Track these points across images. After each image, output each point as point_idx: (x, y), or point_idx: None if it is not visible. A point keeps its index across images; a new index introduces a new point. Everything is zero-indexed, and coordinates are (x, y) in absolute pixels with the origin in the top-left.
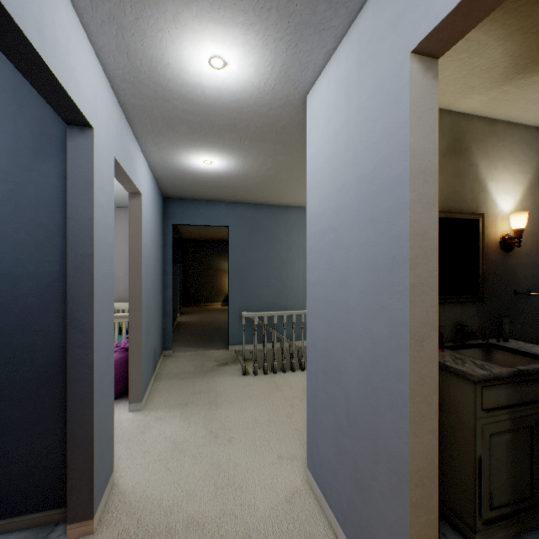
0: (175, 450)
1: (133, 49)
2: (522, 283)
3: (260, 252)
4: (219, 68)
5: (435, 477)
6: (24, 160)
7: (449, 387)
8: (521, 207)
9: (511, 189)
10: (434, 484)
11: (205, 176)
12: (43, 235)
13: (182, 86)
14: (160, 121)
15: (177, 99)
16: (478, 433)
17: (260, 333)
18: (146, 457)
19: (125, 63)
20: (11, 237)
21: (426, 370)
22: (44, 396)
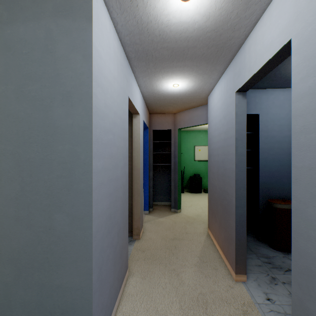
0: None
1: None
2: None
3: None
4: None
5: None
6: None
7: None
8: None
9: None
10: None
11: None
12: None
13: None
14: None
15: None
16: None
17: None
18: None
19: None
20: None
21: None
22: None
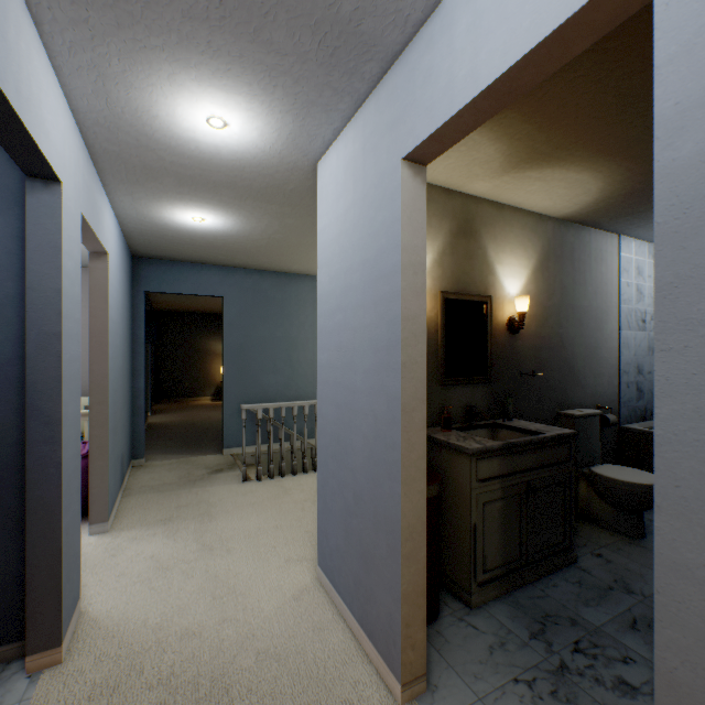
0: (160, 568)
1: (115, 96)
2: (527, 364)
3: (265, 330)
4: (219, 128)
5: (424, 531)
6: None
7: (452, 464)
8: (526, 291)
9: (517, 272)
10: (423, 538)
11: (194, 234)
12: None
13: (172, 138)
14: (139, 170)
15: (164, 150)
16: (474, 502)
17: (265, 432)
18: (121, 581)
19: (103, 108)
20: None
21: (416, 439)
22: None
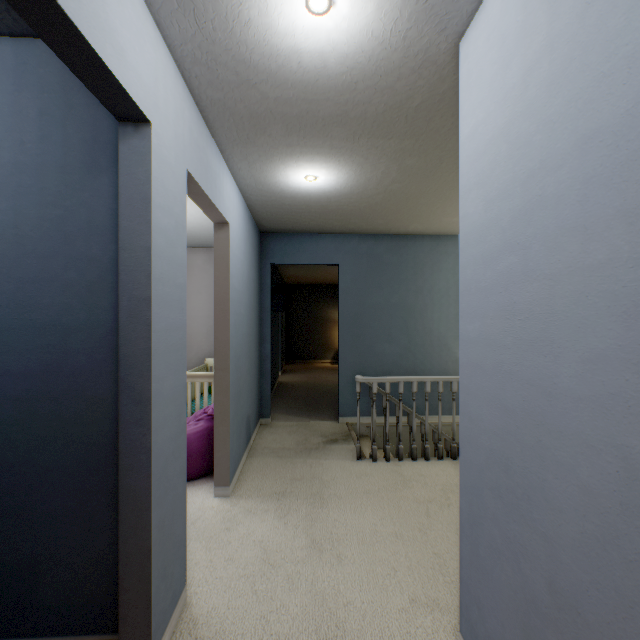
0: (265, 563)
1: (200, 2)
2: None
3: (379, 296)
4: (321, 13)
5: None
6: (75, 177)
7: None
8: None
9: None
10: None
11: (308, 199)
12: (96, 273)
13: (270, 57)
14: (246, 121)
15: (265, 82)
16: None
17: (379, 403)
18: (228, 568)
19: (193, 30)
20: (60, 276)
21: None
22: (97, 483)
